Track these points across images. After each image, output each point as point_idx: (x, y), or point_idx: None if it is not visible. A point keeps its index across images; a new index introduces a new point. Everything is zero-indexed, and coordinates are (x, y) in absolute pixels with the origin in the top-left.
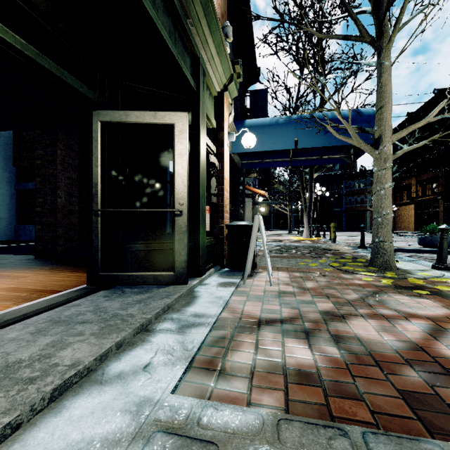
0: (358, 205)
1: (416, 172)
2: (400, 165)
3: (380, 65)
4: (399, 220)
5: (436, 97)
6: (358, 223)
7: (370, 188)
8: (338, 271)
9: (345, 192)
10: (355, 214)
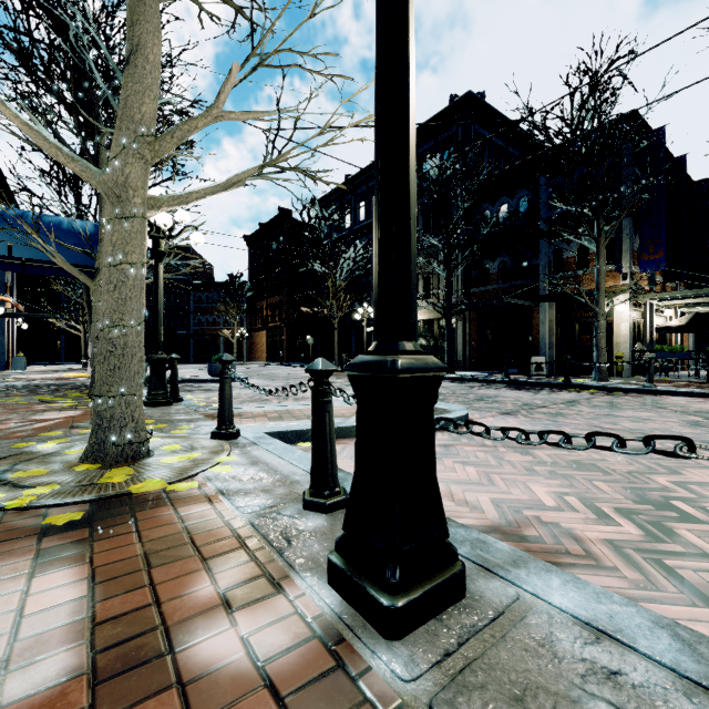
0: (210, 328)
1: (266, 294)
2: (255, 282)
3: (100, 198)
4: (254, 349)
5: (281, 215)
6: (211, 352)
7: (220, 307)
8: (41, 403)
9: (194, 308)
10: (206, 340)
